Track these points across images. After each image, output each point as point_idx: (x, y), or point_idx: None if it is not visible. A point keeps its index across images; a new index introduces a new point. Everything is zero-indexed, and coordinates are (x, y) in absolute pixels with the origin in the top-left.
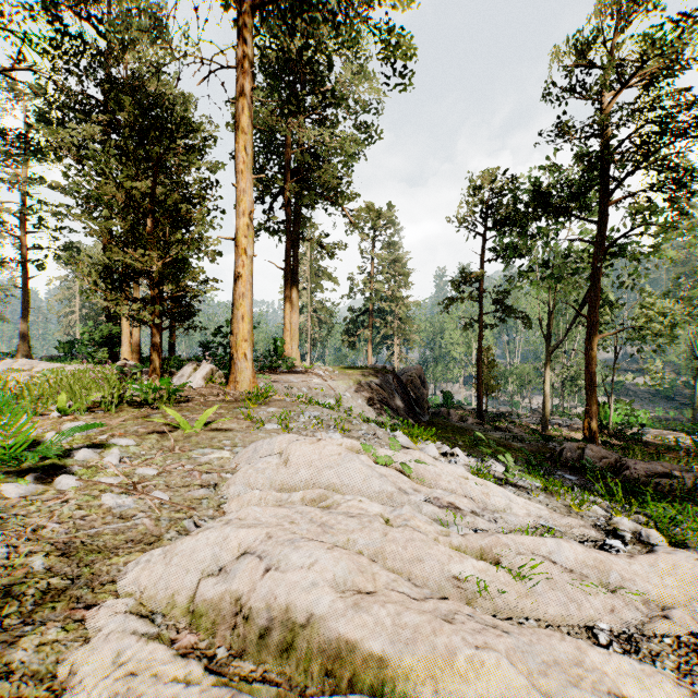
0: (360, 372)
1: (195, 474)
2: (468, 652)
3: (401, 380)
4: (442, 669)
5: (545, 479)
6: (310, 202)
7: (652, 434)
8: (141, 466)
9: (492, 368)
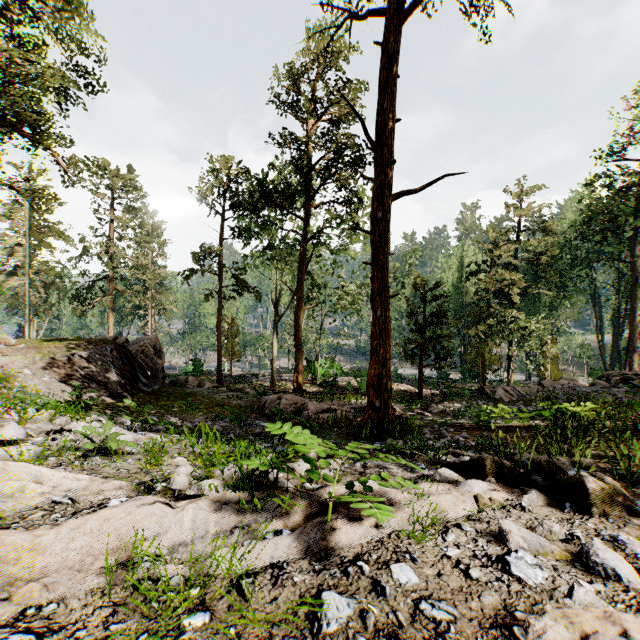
0: (62, 344)
1: None
2: None
3: (128, 350)
4: None
5: (243, 430)
6: (4, 134)
7: (344, 380)
8: None
9: (236, 335)
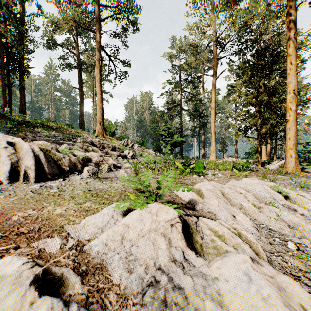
0: None
1: (224, 182)
2: (213, 198)
3: None
4: (208, 198)
5: None
6: None
7: None
8: (215, 178)
9: None
